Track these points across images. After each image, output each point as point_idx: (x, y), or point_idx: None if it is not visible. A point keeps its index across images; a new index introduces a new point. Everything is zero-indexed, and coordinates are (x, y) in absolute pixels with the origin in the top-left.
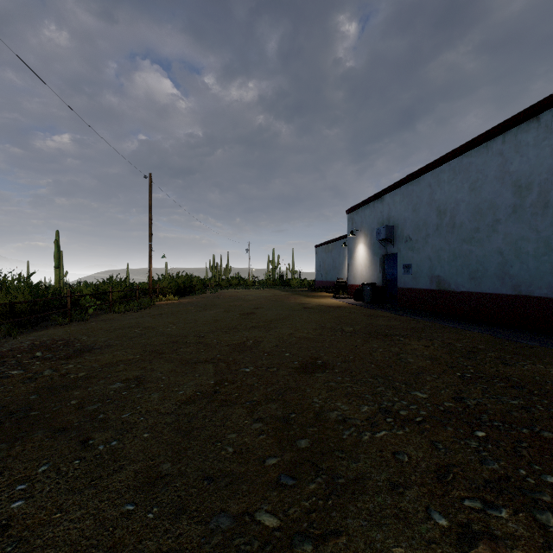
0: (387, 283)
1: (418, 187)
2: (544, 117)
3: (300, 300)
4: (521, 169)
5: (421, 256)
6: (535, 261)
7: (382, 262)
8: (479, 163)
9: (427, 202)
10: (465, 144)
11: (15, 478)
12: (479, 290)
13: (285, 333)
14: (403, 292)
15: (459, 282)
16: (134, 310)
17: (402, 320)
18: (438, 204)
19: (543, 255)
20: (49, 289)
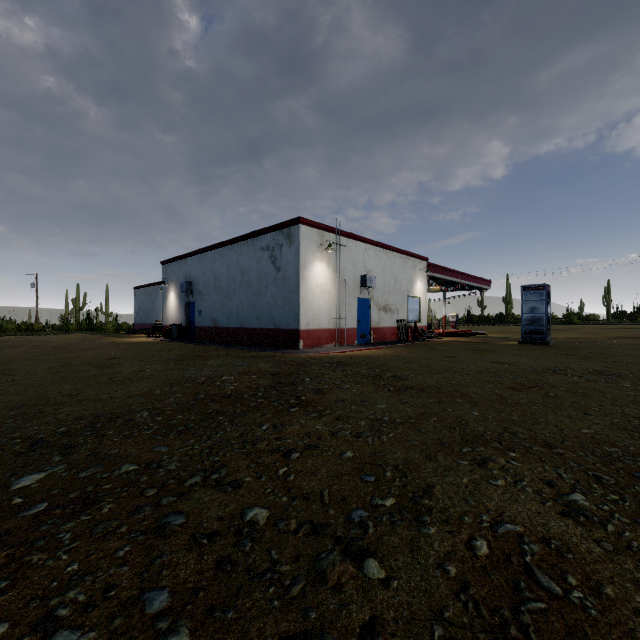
0: (190, 324)
1: (206, 259)
2: (249, 242)
3: (113, 340)
4: (243, 264)
5: (207, 305)
6: (247, 311)
7: (186, 307)
8: (230, 255)
9: (210, 270)
10: (225, 242)
11: None
12: (230, 326)
13: (98, 352)
14: (198, 329)
15: (223, 322)
16: None
17: (186, 345)
18: (215, 273)
19: (249, 308)
20: None
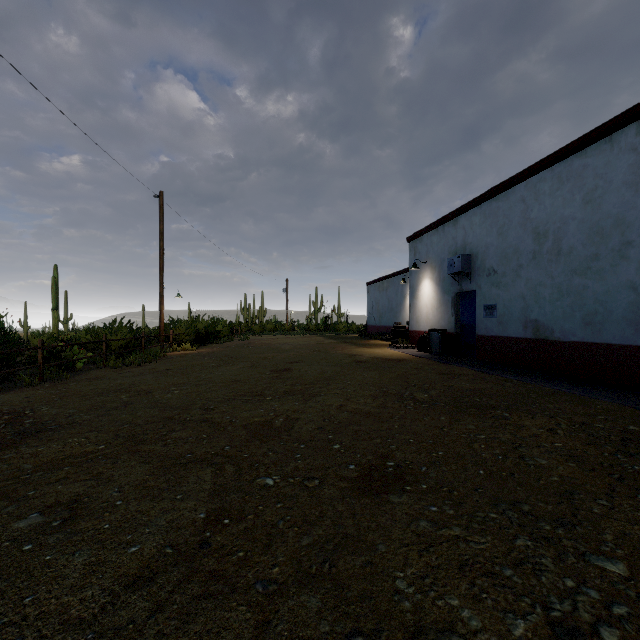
0: (462, 329)
1: (506, 204)
2: None
3: (349, 350)
4: None
5: (510, 293)
6: None
7: (455, 302)
8: (599, 165)
9: (519, 222)
10: (577, 140)
11: None
12: (598, 340)
13: (332, 405)
14: (485, 341)
15: (567, 329)
16: (135, 364)
17: (491, 380)
18: (535, 224)
19: None
20: (43, 336)
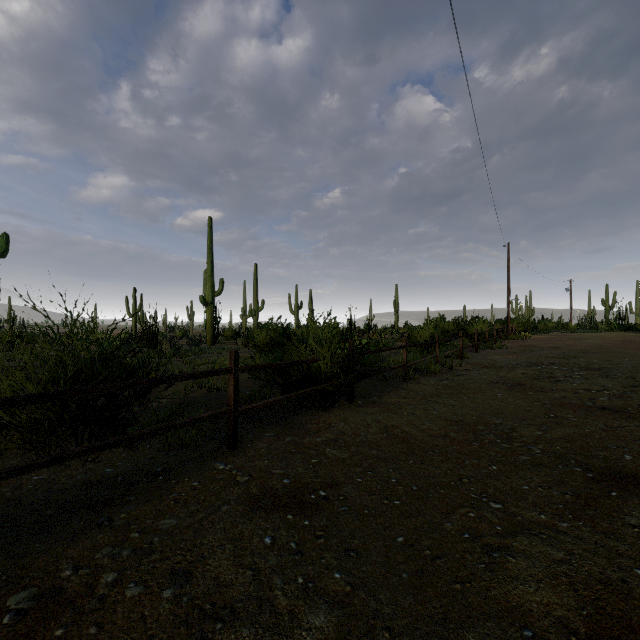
0: None
1: None
2: None
3: None
4: None
5: None
6: None
7: None
8: None
9: None
10: None
11: (616, 354)
12: None
13: None
14: None
15: None
16: (521, 339)
17: None
18: None
19: None
20: (405, 328)
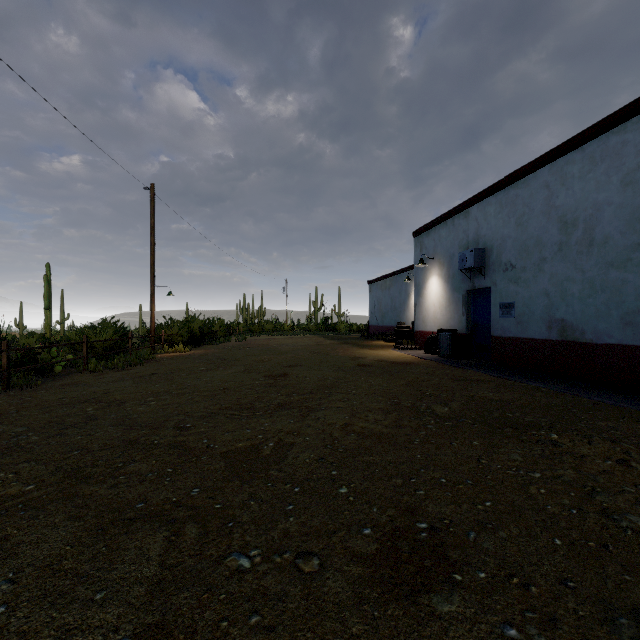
0: (474, 330)
1: (526, 191)
2: None
3: (351, 352)
4: None
5: (531, 290)
6: None
7: (466, 300)
8: None
9: (541, 211)
10: (614, 114)
11: None
12: None
13: (335, 424)
14: (501, 343)
15: (601, 330)
16: (118, 368)
17: (516, 388)
18: (562, 212)
19: None
20: (33, 337)
